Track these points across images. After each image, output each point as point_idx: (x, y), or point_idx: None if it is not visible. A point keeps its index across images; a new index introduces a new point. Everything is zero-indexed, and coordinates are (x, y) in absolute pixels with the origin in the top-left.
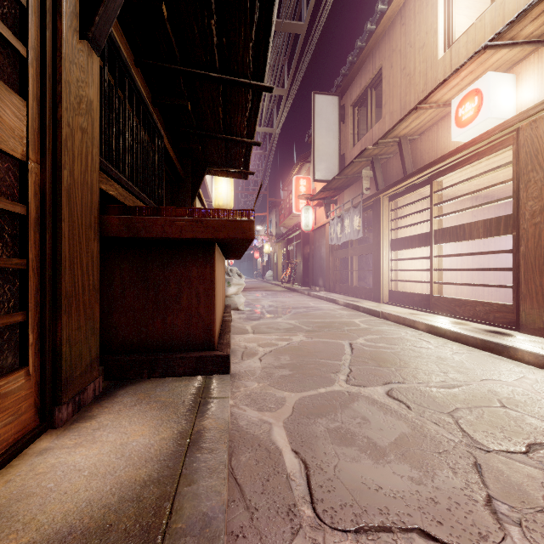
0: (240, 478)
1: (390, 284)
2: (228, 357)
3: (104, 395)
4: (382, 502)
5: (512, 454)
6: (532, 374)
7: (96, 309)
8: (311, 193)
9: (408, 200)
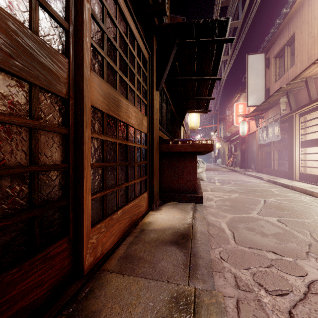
0: (210, 232)
1: (300, 169)
2: (202, 197)
3: (161, 205)
4: (261, 245)
5: None
6: None
7: (158, 176)
8: (246, 112)
9: (315, 114)
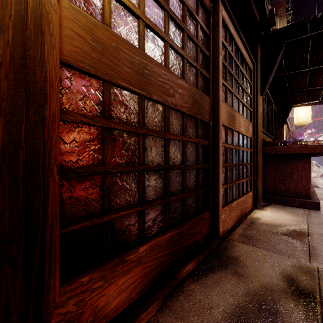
0: None
1: None
2: (319, 203)
3: (265, 206)
4: None
5: None
6: None
7: (262, 178)
8: None
9: None
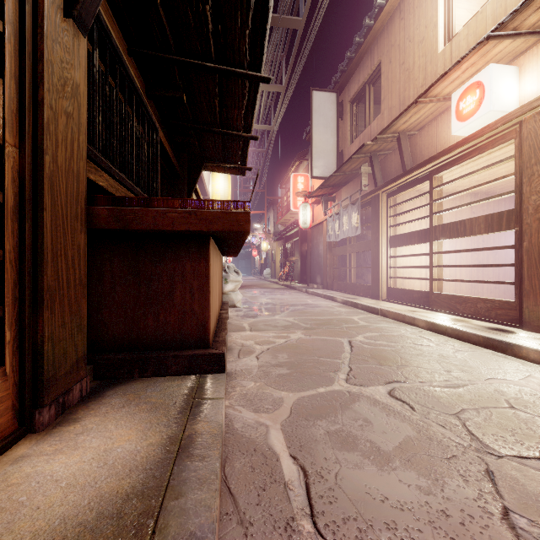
0: (234, 488)
1: (389, 281)
2: (223, 355)
3: (91, 396)
4: (389, 515)
5: (526, 460)
6: (538, 373)
7: (83, 305)
8: (309, 190)
9: (407, 196)
